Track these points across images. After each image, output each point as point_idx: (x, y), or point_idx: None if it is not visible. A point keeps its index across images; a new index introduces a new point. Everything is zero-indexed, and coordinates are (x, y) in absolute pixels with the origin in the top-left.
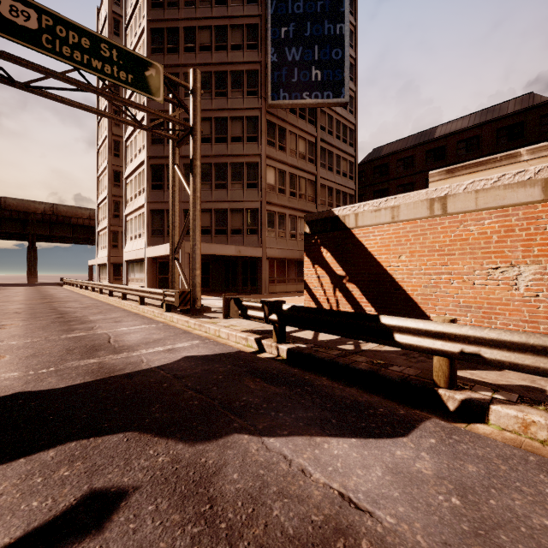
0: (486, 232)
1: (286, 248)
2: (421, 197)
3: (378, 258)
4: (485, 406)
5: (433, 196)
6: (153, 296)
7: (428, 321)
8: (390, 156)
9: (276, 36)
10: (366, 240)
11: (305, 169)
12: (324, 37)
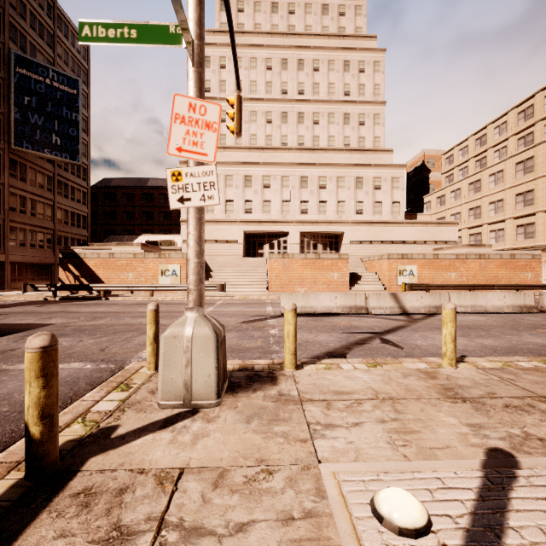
0: (123, 264)
1: (27, 255)
2: (107, 252)
3: (93, 269)
4: (109, 298)
5: (111, 252)
6: None
7: (100, 284)
8: (117, 188)
9: (20, 100)
10: (89, 263)
11: (44, 196)
12: (63, 117)
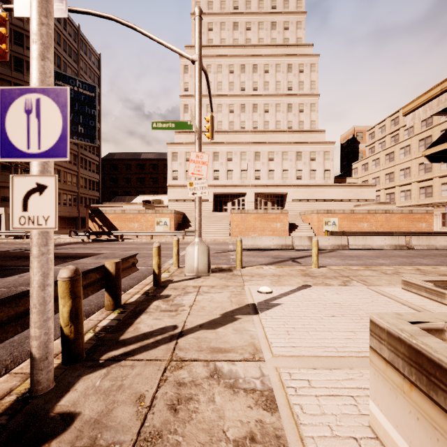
0: (131, 217)
1: (61, 211)
2: (120, 209)
3: (111, 221)
4: (124, 240)
5: (123, 209)
6: (15, 234)
7: (118, 231)
8: (119, 161)
9: None
10: (108, 216)
11: (72, 169)
12: (85, 113)
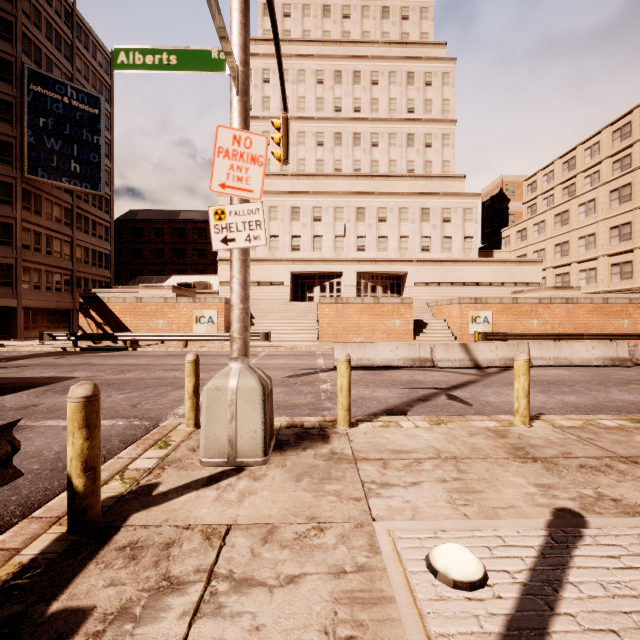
0: (152, 310)
1: (42, 299)
2: (134, 296)
3: (118, 316)
4: (137, 348)
5: (138, 296)
6: None
7: (126, 333)
8: (144, 222)
9: (35, 122)
10: (113, 308)
11: (61, 231)
12: (83, 140)
